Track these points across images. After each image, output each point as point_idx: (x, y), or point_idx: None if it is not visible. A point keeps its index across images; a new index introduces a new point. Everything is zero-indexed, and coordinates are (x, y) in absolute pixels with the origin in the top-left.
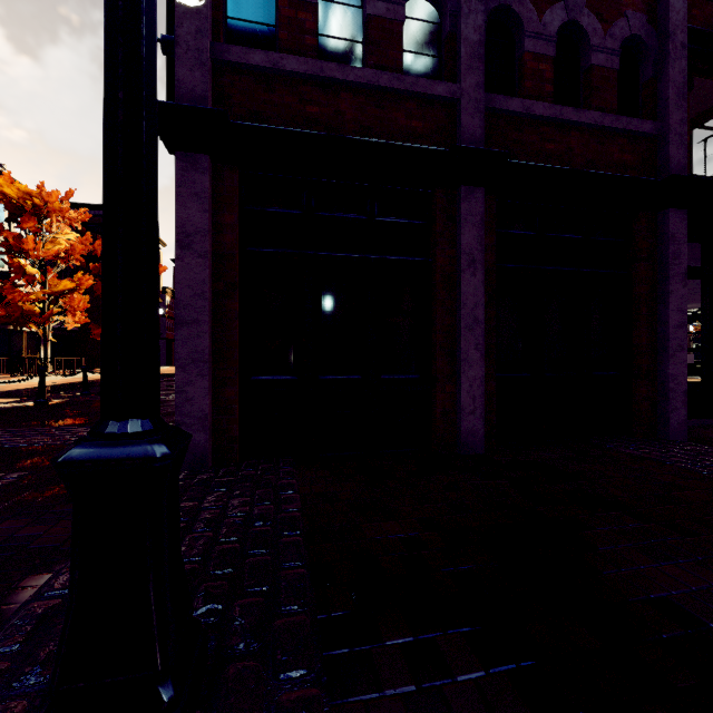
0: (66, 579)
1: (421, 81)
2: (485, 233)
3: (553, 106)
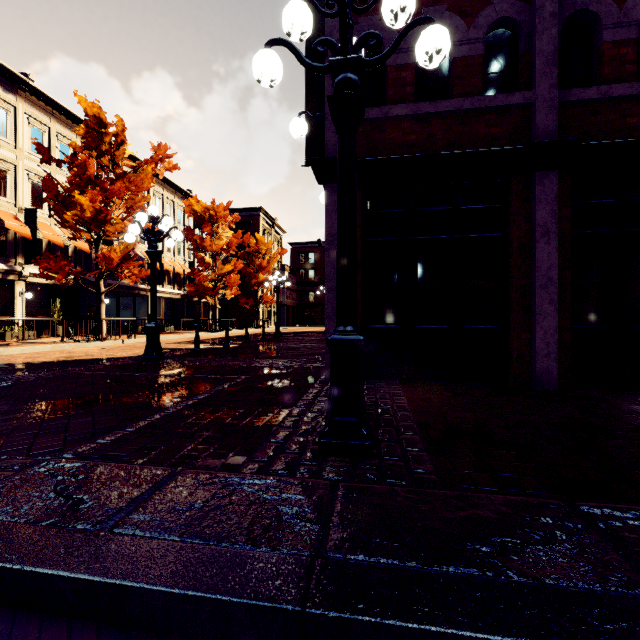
0: (296, 413)
1: (498, 97)
2: (560, 207)
3: (634, 84)
